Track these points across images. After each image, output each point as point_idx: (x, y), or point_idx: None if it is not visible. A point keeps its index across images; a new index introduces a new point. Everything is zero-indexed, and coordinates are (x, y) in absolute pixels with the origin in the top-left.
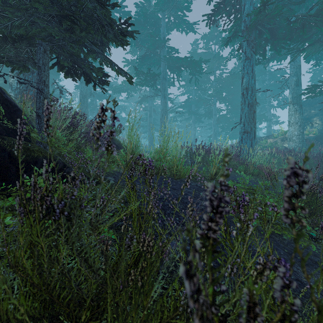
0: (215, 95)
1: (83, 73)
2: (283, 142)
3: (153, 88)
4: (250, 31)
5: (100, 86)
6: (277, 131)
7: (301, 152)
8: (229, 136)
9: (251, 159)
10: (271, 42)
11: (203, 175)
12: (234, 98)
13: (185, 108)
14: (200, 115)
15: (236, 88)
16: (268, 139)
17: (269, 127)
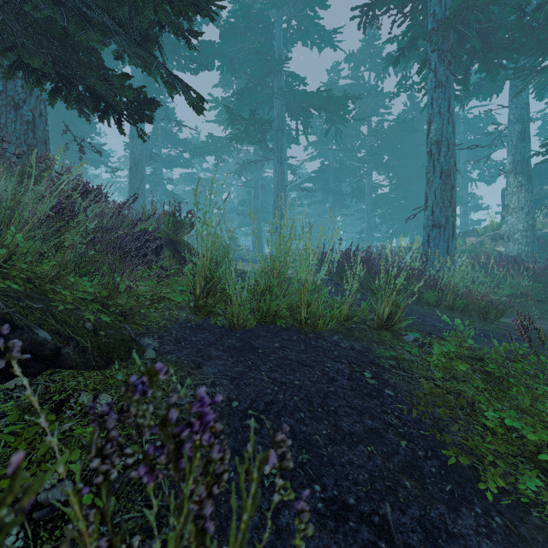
0: (370, 159)
1: (89, 92)
2: (496, 243)
3: (260, 147)
4: (445, 31)
5: (132, 123)
6: (478, 224)
7: (530, 262)
8: (394, 232)
9: (448, 278)
10: (481, 57)
11: (362, 318)
12: (404, 164)
13: (317, 182)
14: (342, 195)
15: (406, 147)
16: (467, 237)
17: (465, 217)
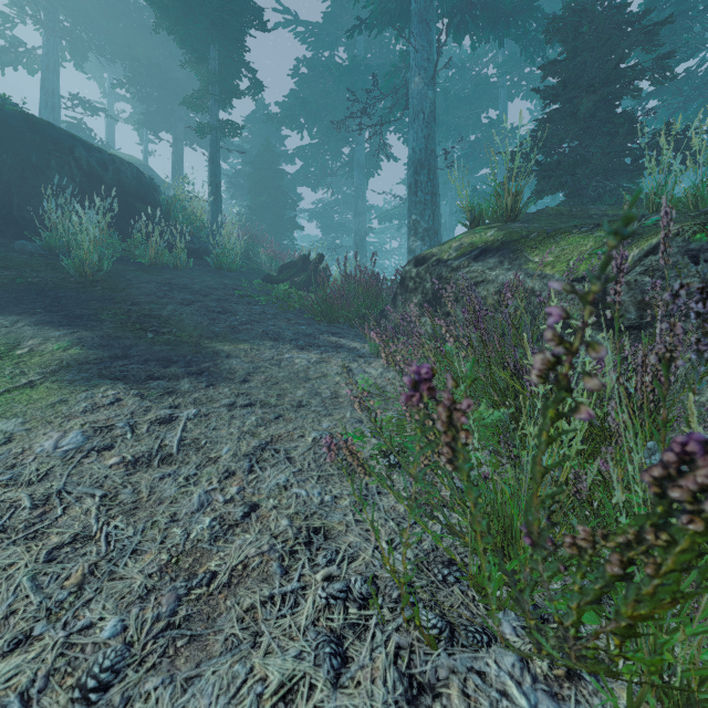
0: None
1: None
2: None
3: None
4: None
5: None
6: None
7: None
8: None
9: None
10: None
11: None
12: None
13: None
14: None
15: None
16: None
17: None
